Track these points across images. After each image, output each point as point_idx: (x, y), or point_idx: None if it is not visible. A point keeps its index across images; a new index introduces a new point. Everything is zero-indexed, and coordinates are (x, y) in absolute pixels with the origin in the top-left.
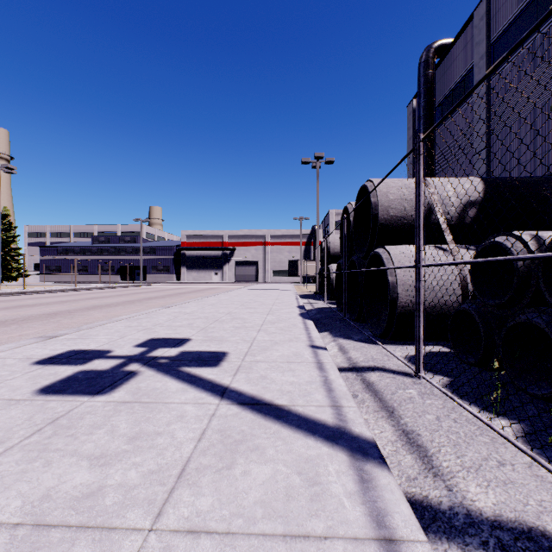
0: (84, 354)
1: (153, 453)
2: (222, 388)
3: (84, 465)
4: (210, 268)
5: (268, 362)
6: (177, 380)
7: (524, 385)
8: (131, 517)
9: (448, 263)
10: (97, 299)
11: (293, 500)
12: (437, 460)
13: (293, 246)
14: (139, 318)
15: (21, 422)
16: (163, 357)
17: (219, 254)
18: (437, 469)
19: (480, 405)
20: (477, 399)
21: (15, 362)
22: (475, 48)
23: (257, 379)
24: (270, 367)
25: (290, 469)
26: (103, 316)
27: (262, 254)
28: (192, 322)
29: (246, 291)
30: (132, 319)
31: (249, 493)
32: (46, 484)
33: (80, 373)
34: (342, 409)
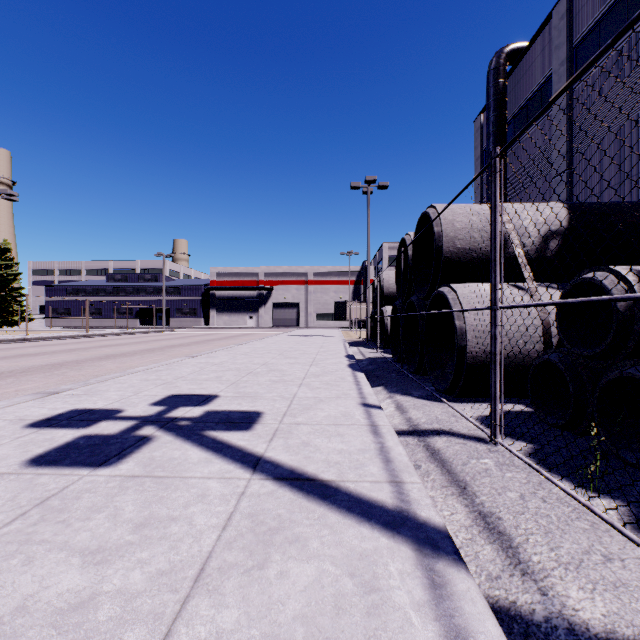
0: (88, 415)
1: (164, 546)
2: (254, 458)
3: (75, 563)
4: (243, 311)
5: (311, 425)
6: (199, 448)
7: (626, 454)
8: (130, 639)
9: (532, 304)
10: (111, 347)
11: (344, 614)
12: (525, 552)
13: (340, 285)
14: (158, 370)
15: (1, 503)
16: (184, 418)
17: (254, 294)
18: (526, 565)
19: (573, 480)
20: (568, 472)
21: (5, 425)
22: (554, 53)
23: (298, 446)
24: (314, 431)
25: (339, 569)
26: (116, 367)
27: (304, 295)
28: (221, 374)
29: (285, 338)
30: (150, 371)
31: (287, 604)
32: (23, 590)
33: (82, 438)
34: (404, 486)
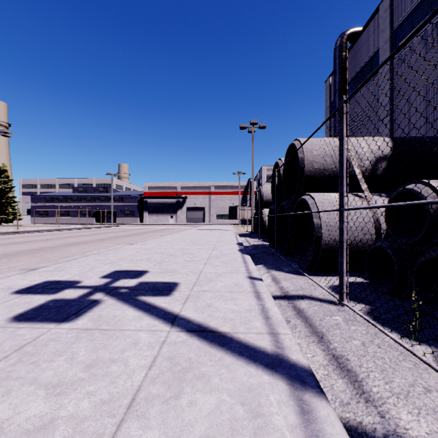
0: (57, 285)
1: (106, 381)
2: (172, 316)
3: (41, 394)
4: (166, 213)
5: (213, 292)
6: (134, 308)
7: (435, 313)
8: None
9: (370, 207)
10: (75, 237)
11: (237, 434)
12: (367, 385)
13: (233, 195)
14: (107, 253)
15: None
16: (124, 287)
17: (174, 201)
18: (368, 395)
19: (399, 331)
20: (395, 326)
21: None
22: (381, 34)
23: (203, 307)
24: (215, 296)
25: (233, 399)
26: (78, 251)
27: (208, 202)
28: (150, 256)
29: (195, 231)
30: (101, 254)
31: (195, 426)
32: (1, 415)
33: (51, 301)
34: (279, 336)
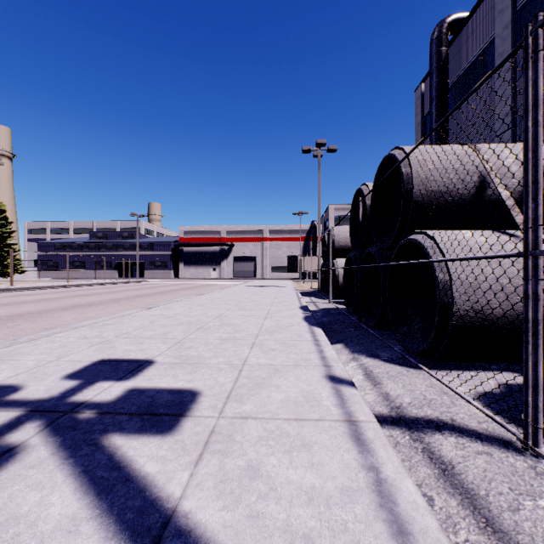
0: None
1: None
2: (158, 519)
3: None
4: (208, 264)
5: (263, 420)
6: (76, 483)
7: None
8: None
9: None
10: (82, 297)
11: None
12: None
13: (292, 241)
14: (105, 324)
15: None
16: (91, 404)
17: (217, 249)
18: None
19: None
20: None
21: None
22: (498, 17)
23: (239, 477)
24: (266, 436)
25: None
26: (73, 318)
27: (261, 250)
28: (169, 330)
29: (243, 288)
30: (96, 326)
31: None
32: None
33: None
34: None
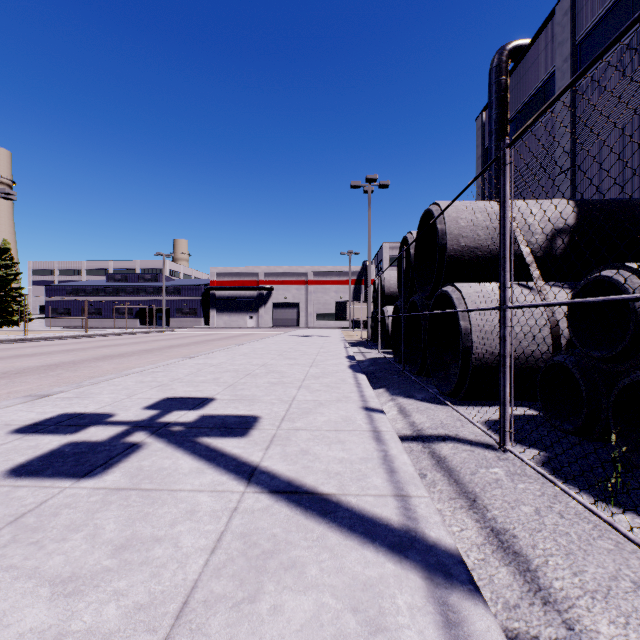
0: (78, 419)
1: (145, 573)
2: (249, 468)
3: (44, 594)
4: (243, 311)
5: (311, 430)
6: (191, 456)
7: None
8: None
9: (546, 304)
10: (110, 348)
11: None
12: (545, 577)
13: (341, 285)
14: (154, 371)
15: None
16: (177, 423)
17: (254, 294)
18: (547, 592)
19: (591, 492)
20: (585, 483)
21: None
22: (558, 49)
23: (296, 454)
24: (313, 438)
25: (341, 603)
26: (113, 368)
27: (305, 295)
28: (219, 376)
29: (285, 338)
30: (146, 373)
31: None
32: None
33: (68, 445)
34: (410, 500)
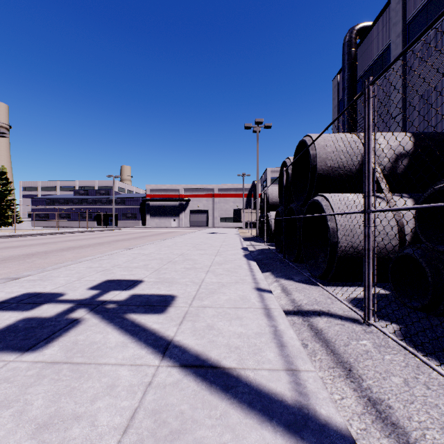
0: (36, 298)
1: None
2: (165, 342)
3: None
4: (169, 216)
5: (215, 308)
6: (119, 331)
7: None
8: None
9: (408, 207)
10: (73, 241)
11: None
12: None
13: (237, 197)
14: (101, 259)
15: None
16: (112, 301)
17: (177, 204)
18: None
19: None
20: (439, 354)
21: None
22: (392, 28)
23: (203, 329)
24: (217, 314)
25: None
26: (73, 256)
27: (212, 204)
28: (148, 263)
29: (198, 235)
30: (95, 260)
31: None
32: None
33: (22, 321)
34: (300, 374)
